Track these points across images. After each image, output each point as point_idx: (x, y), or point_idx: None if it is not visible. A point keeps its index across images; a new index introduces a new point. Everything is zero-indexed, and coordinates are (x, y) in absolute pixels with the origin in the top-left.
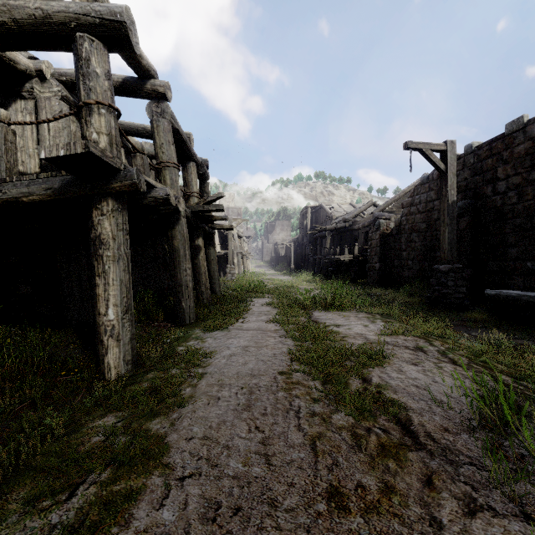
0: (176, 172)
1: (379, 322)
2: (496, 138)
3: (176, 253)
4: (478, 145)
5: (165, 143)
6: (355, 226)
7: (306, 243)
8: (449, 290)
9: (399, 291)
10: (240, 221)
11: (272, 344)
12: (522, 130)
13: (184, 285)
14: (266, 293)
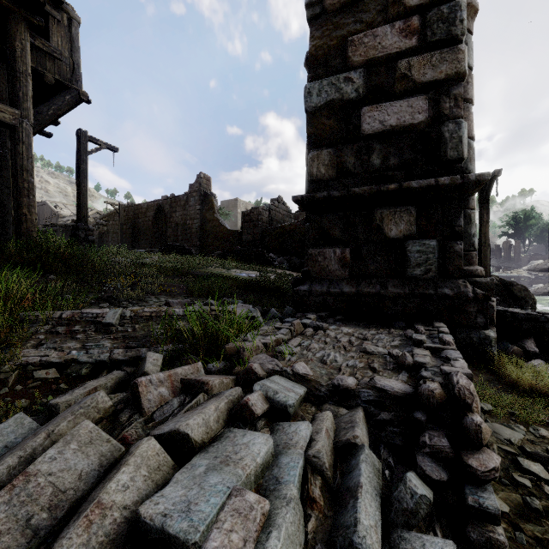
0: None
1: None
2: (139, 204)
3: None
4: (135, 204)
5: None
6: None
7: None
8: None
9: None
10: None
11: None
12: (144, 205)
13: None
14: None
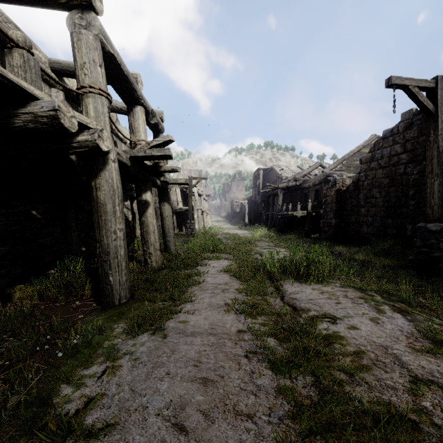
0: (104, 102)
1: (392, 311)
2: None
3: (102, 209)
4: None
5: (89, 62)
6: (306, 184)
7: (258, 201)
8: (442, 253)
9: (368, 250)
10: (199, 180)
11: (236, 392)
12: None
13: (112, 252)
14: (223, 253)
